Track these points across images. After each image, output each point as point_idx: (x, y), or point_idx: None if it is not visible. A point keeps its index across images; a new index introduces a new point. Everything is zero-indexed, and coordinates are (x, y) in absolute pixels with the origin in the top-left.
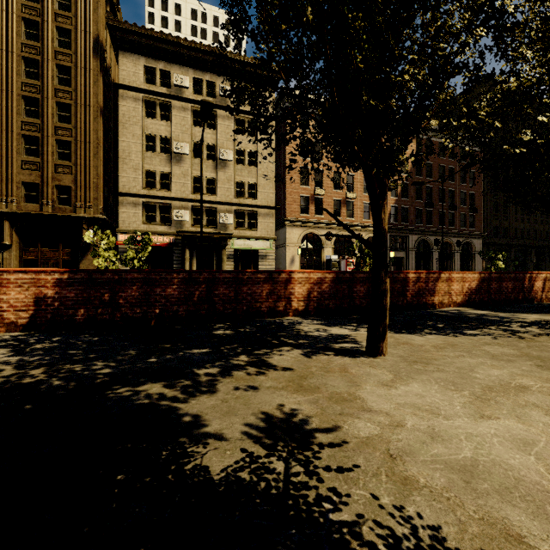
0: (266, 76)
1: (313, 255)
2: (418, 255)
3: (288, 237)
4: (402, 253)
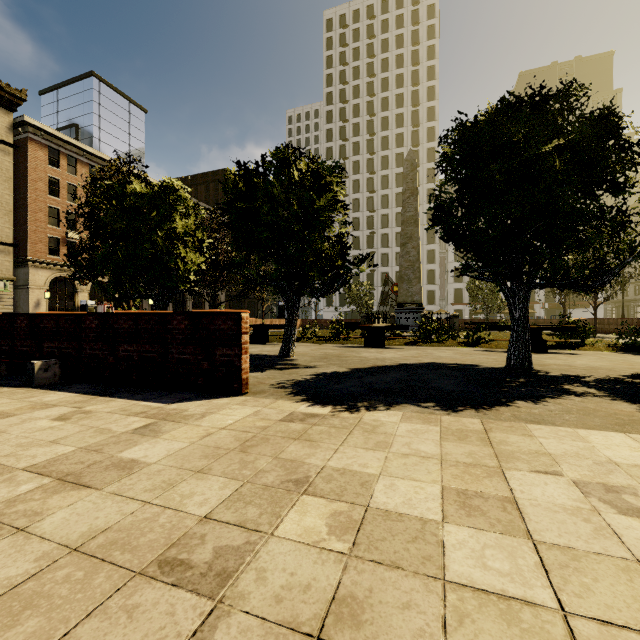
0: (1, 95)
1: (65, 299)
2: (176, 303)
3: (32, 279)
4: None
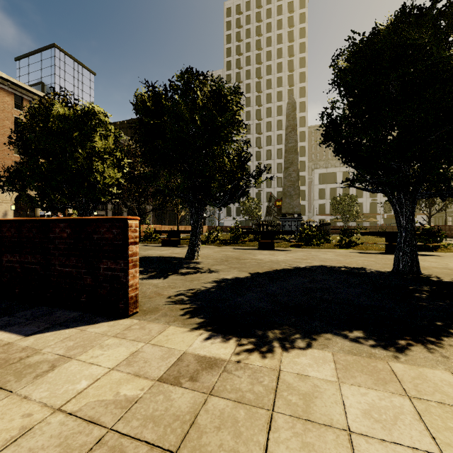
0: None
1: (27, 211)
2: (115, 214)
3: (0, 195)
4: (103, 212)
